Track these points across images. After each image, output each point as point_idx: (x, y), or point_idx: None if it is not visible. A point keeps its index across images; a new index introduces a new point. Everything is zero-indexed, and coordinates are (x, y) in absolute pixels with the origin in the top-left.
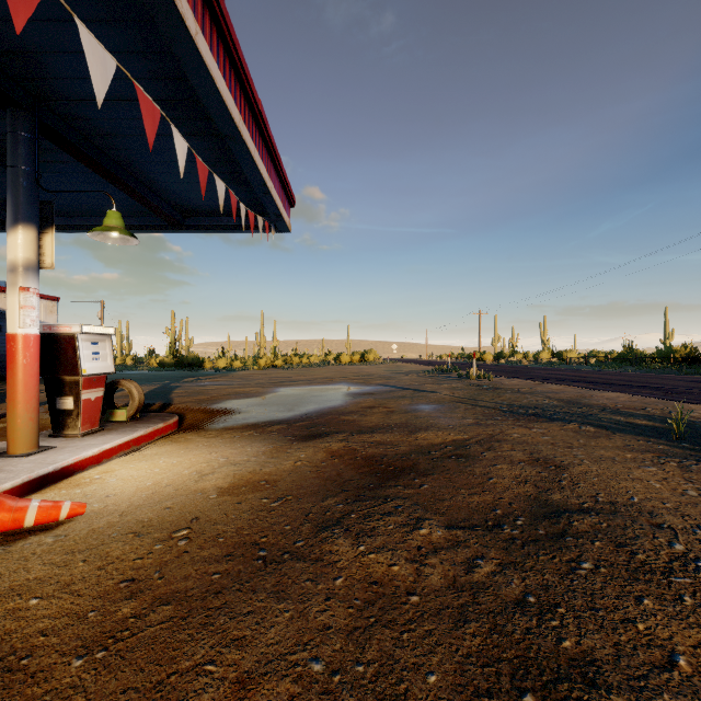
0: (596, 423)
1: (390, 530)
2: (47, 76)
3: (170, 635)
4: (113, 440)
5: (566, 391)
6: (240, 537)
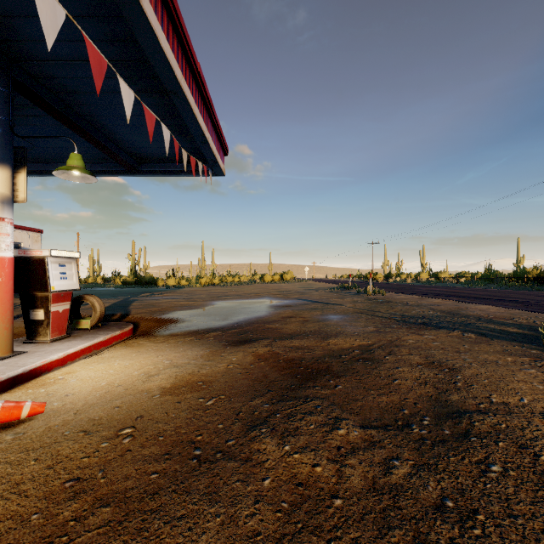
0: (475, 330)
1: (311, 430)
2: (18, 38)
3: (105, 542)
4: (76, 346)
5: (446, 304)
6: (178, 435)
